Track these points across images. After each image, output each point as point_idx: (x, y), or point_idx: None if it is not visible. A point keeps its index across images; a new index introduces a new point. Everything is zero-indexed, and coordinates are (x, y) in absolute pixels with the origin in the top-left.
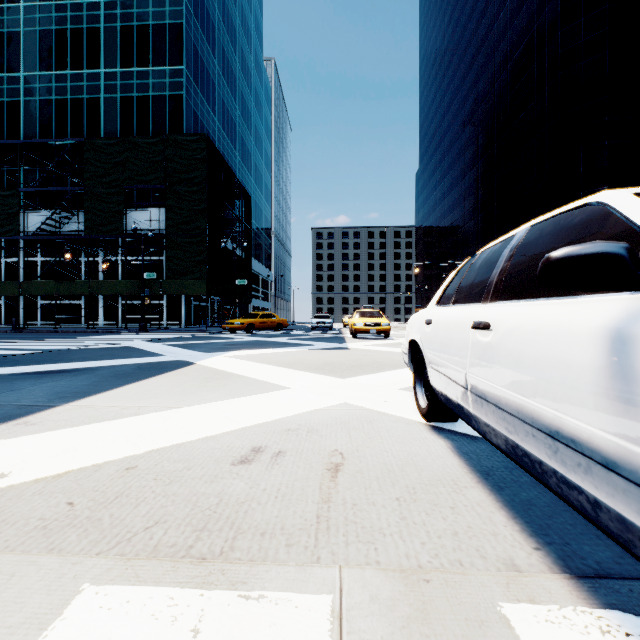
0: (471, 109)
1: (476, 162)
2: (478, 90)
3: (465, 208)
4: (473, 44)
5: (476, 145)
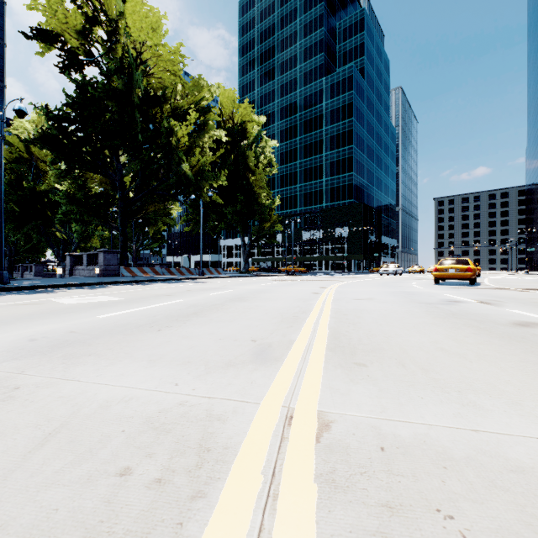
0: None
1: None
2: None
3: None
4: None
5: None
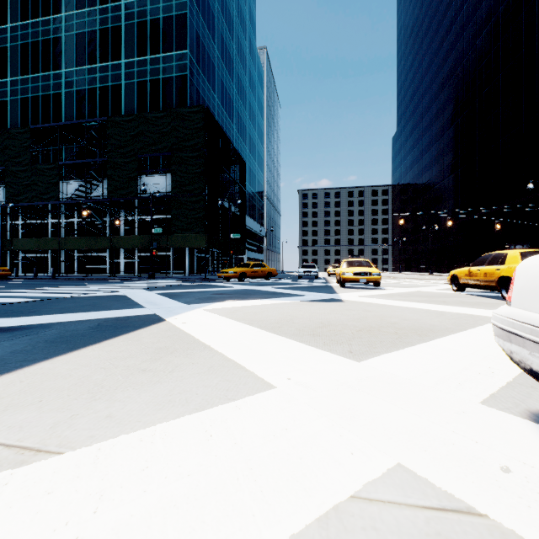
0: (450, 69)
1: (456, 119)
2: (458, 50)
3: (444, 164)
4: (452, 7)
5: (456, 103)
